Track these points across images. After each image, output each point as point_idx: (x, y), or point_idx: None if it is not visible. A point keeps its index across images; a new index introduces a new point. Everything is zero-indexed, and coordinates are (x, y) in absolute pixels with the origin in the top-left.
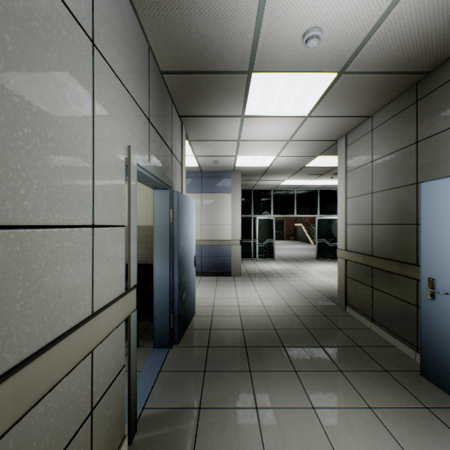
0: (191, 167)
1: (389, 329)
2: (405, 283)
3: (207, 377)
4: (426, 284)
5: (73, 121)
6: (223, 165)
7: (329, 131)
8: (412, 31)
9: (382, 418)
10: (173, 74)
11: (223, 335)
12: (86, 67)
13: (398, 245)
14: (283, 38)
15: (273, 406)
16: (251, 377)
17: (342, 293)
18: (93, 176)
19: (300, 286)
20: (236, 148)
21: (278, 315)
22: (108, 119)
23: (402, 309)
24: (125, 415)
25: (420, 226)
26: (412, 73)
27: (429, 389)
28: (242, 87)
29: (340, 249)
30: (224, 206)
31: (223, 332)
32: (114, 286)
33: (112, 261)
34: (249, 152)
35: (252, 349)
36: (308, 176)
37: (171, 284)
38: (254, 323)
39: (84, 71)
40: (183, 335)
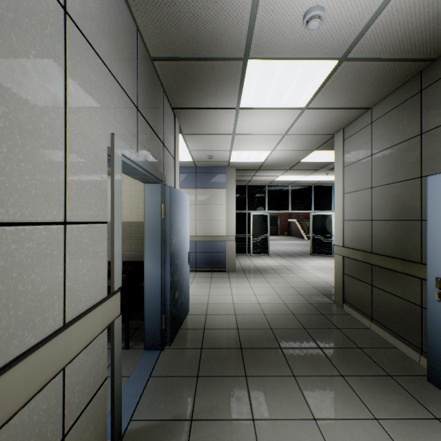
0: (185, 162)
1: (390, 329)
2: (408, 281)
3: (200, 383)
4: (433, 284)
5: (36, 97)
6: (218, 160)
7: (326, 125)
8: (422, 11)
9: (390, 432)
10: (164, 60)
11: (218, 336)
12: (56, 36)
13: (400, 242)
14: (281, 19)
15: (271, 418)
16: (247, 383)
17: (339, 290)
18: (66, 164)
19: (296, 282)
20: (231, 142)
21: (274, 313)
22: (86, 101)
23: (405, 309)
24: (110, 429)
25: (427, 222)
26: (417, 60)
27: (438, 397)
28: (238, 76)
29: (337, 245)
30: (219, 201)
31: (218, 332)
32: (93, 290)
33: (90, 263)
34: (244, 147)
35: (247, 351)
36: (303, 171)
37: (162, 283)
38: (249, 322)
39: (52, 40)
40: (176, 336)
